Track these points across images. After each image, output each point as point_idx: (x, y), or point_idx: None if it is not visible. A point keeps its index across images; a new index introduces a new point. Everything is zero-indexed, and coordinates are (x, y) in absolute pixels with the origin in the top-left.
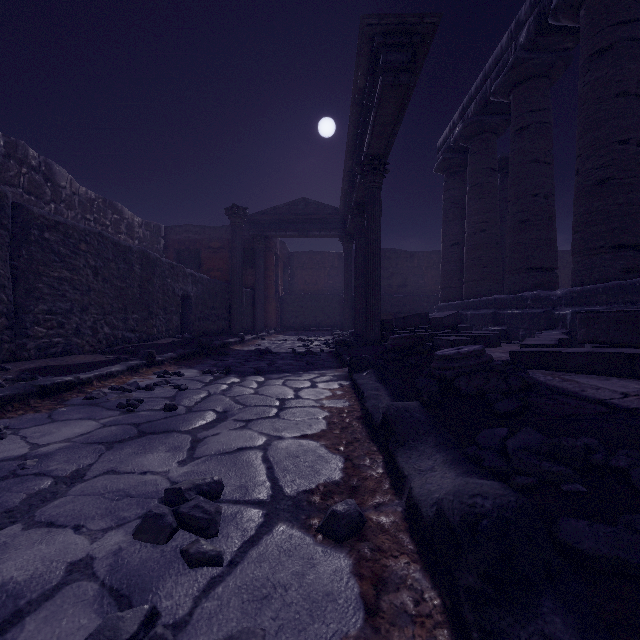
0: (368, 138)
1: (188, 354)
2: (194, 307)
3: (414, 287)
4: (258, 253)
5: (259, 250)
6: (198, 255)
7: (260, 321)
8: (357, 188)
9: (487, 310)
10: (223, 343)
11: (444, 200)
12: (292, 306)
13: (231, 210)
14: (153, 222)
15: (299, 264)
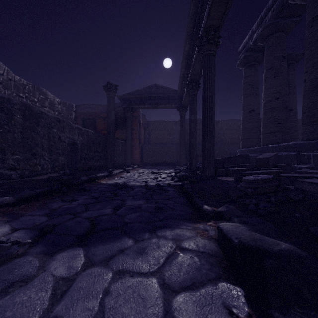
0: (208, 5)
1: (37, 194)
2: (80, 150)
3: (218, 140)
4: (127, 118)
5: (128, 116)
6: (94, 121)
7: (129, 160)
8: (193, 65)
9: (287, 152)
10: (90, 178)
11: (244, 83)
12: (149, 151)
13: (107, 86)
14: (68, 102)
15: (153, 127)
